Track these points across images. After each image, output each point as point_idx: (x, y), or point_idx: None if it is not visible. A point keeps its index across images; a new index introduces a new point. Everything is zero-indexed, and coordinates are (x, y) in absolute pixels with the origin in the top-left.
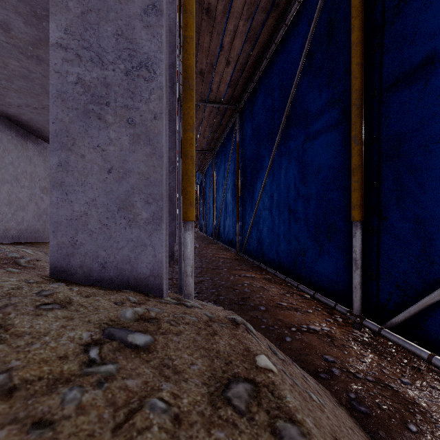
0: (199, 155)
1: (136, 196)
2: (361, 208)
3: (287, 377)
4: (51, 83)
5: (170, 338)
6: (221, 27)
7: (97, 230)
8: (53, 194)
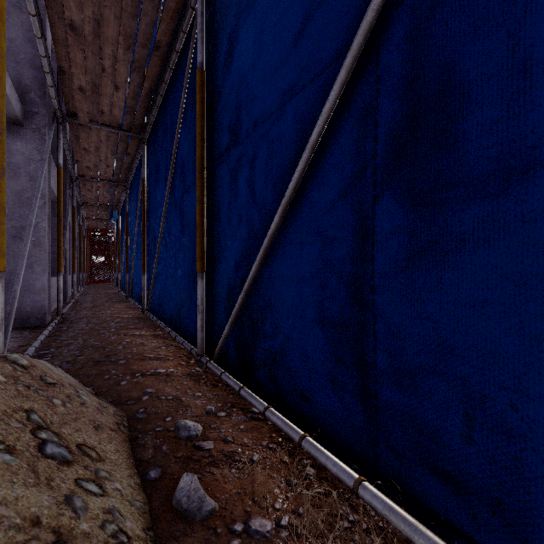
0: (107, 186)
1: None
2: (202, 261)
3: (22, 387)
4: None
5: None
6: (95, 47)
7: None
8: None
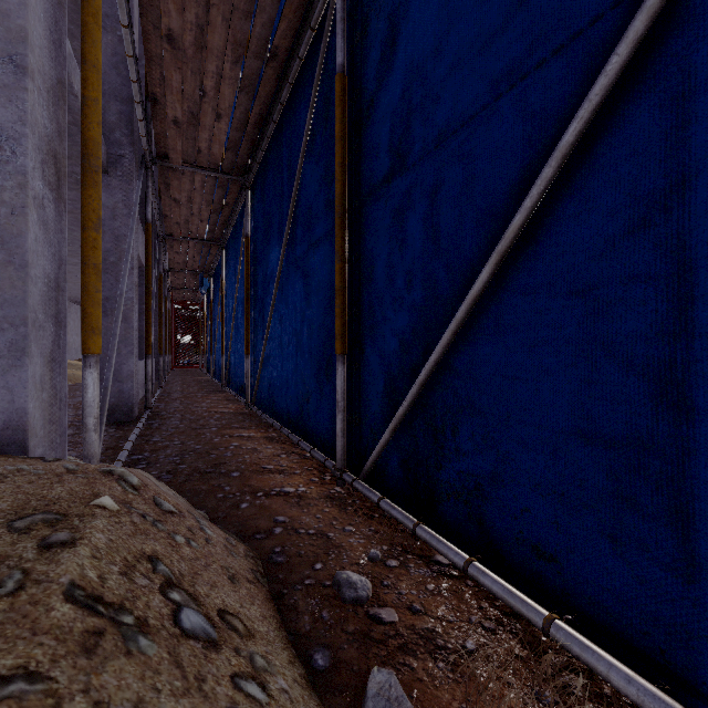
0: (198, 246)
1: None
2: (344, 339)
3: (138, 518)
4: None
5: None
6: (196, 64)
7: None
8: None
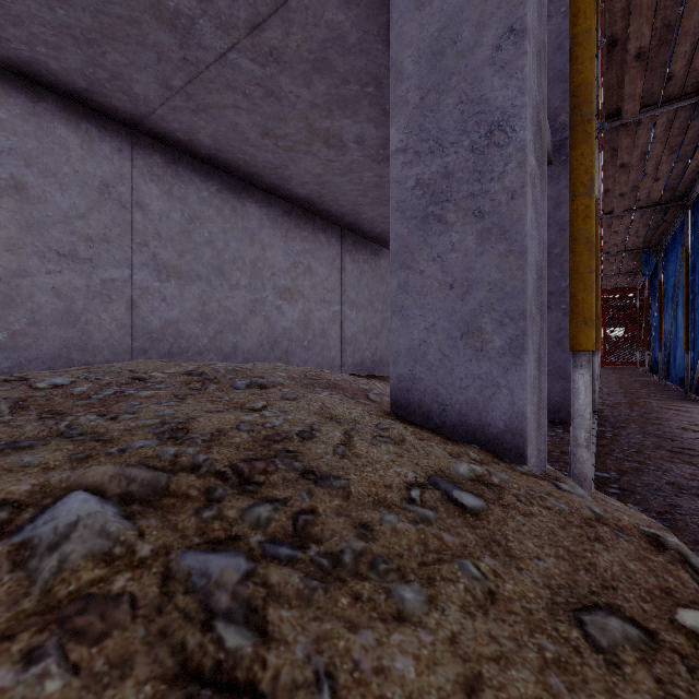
0: (646, 216)
1: (485, 316)
2: None
3: None
4: (392, 196)
5: (512, 515)
6: None
7: (436, 362)
8: (393, 321)
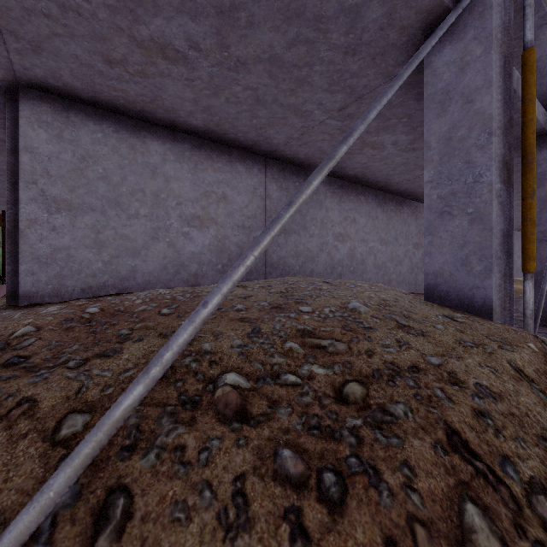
0: None
1: (472, 257)
2: None
3: None
4: (424, 202)
5: (475, 324)
6: None
7: (448, 277)
8: (425, 259)
